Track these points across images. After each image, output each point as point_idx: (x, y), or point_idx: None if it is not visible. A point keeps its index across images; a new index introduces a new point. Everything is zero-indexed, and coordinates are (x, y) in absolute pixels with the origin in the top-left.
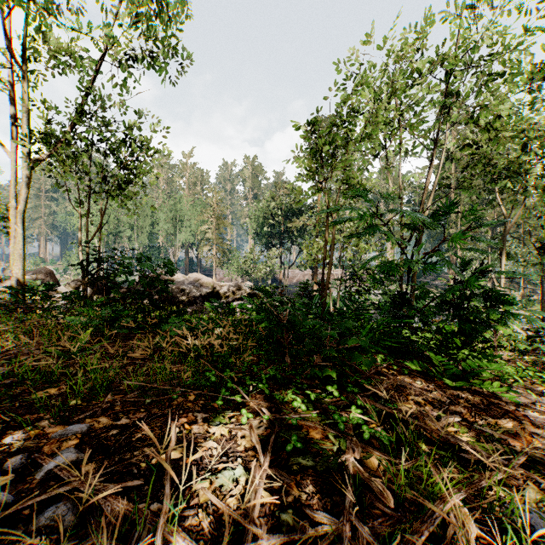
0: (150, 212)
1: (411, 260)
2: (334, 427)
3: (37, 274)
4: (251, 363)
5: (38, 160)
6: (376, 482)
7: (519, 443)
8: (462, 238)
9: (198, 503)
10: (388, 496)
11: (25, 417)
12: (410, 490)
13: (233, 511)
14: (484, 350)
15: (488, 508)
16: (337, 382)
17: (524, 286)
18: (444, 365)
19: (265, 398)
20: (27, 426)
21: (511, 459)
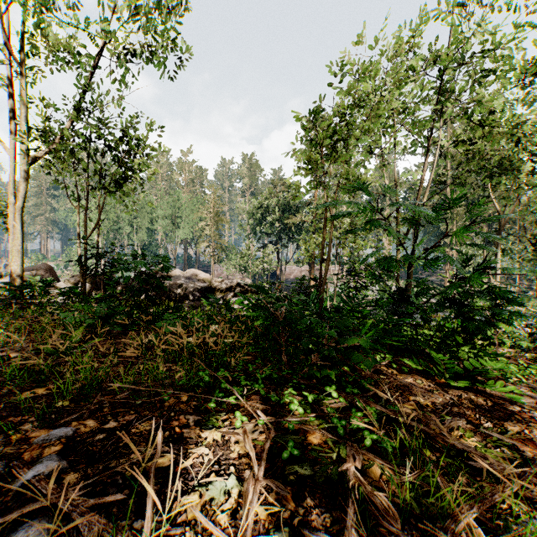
0: (149, 209)
1: (411, 255)
2: (333, 430)
3: (36, 270)
4: (247, 361)
5: (37, 157)
6: (380, 497)
7: (529, 448)
8: (465, 232)
9: (186, 520)
10: (394, 515)
11: (9, 420)
12: (416, 505)
13: (223, 532)
14: (483, 347)
15: (503, 527)
16: (335, 382)
17: (520, 282)
18: (446, 364)
19: (260, 400)
20: (10, 429)
21: (521, 466)
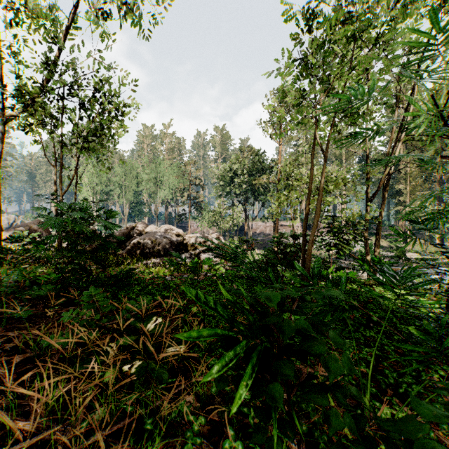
0: (135, 173)
1: None
2: None
3: (30, 226)
4: (208, 397)
5: (12, 115)
6: None
7: None
8: None
9: None
10: None
11: None
12: None
13: None
14: None
15: None
16: None
17: None
18: None
19: None
20: None
21: None
